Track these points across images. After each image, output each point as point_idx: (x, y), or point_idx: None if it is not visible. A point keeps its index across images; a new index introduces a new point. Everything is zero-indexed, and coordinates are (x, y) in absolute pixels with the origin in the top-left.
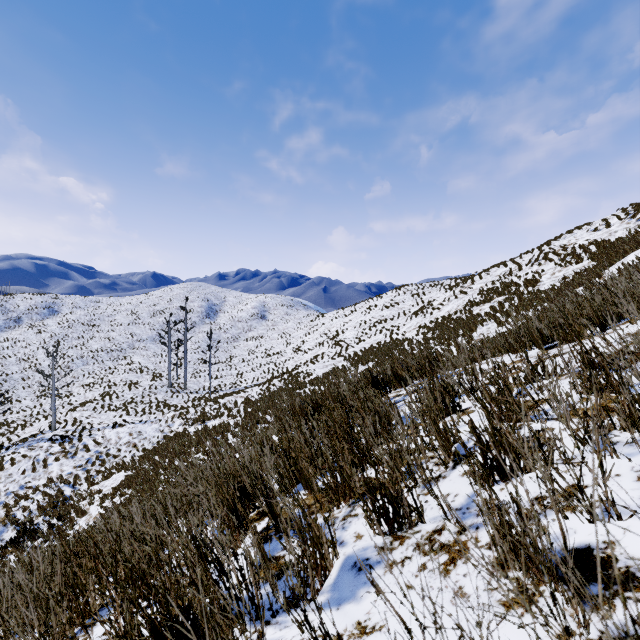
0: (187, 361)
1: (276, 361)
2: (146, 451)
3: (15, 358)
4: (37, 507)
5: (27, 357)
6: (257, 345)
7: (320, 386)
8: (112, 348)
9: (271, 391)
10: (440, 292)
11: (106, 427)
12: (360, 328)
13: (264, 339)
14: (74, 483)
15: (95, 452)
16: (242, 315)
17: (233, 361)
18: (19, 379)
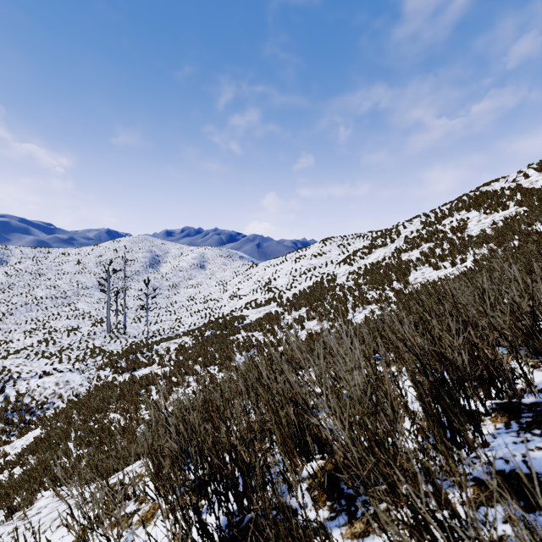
0: (129, 307)
1: (213, 307)
2: (68, 404)
3: None
4: None
5: None
6: (196, 292)
7: (253, 332)
8: (57, 295)
9: (205, 337)
10: (364, 242)
11: (34, 376)
12: (291, 275)
13: (203, 286)
14: None
15: (16, 404)
16: (183, 265)
17: (173, 307)
18: None
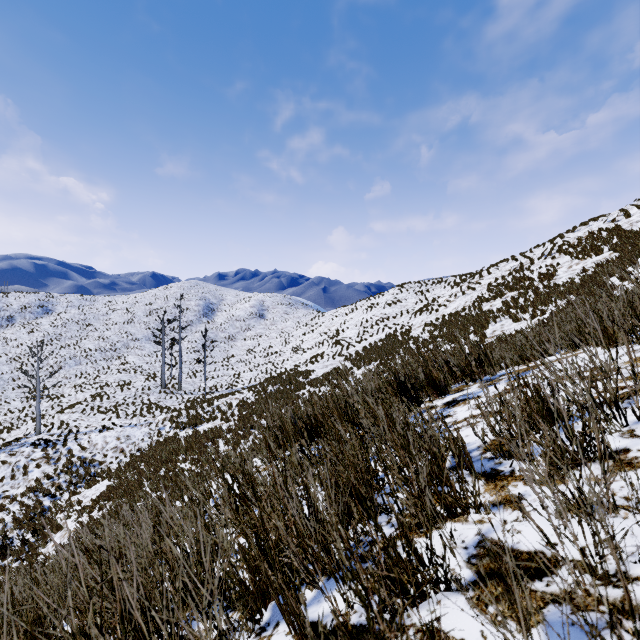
0: (183, 361)
1: (274, 361)
2: (133, 457)
3: (6, 358)
4: (12, 519)
5: (18, 357)
6: (255, 344)
7: (320, 387)
8: (106, 348)
9: (268, 392)
10: (445, 289)
11: (93, 431)
12: (361, 326)
13: (262, 338)
14: (54, 492)
15: (80, 458)
16: (240, 314)
17: (230, 361)
18: (9, 379)
